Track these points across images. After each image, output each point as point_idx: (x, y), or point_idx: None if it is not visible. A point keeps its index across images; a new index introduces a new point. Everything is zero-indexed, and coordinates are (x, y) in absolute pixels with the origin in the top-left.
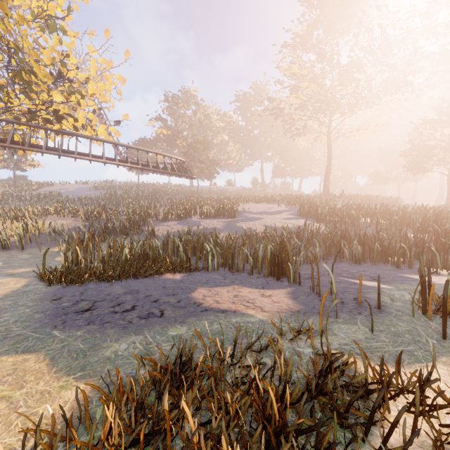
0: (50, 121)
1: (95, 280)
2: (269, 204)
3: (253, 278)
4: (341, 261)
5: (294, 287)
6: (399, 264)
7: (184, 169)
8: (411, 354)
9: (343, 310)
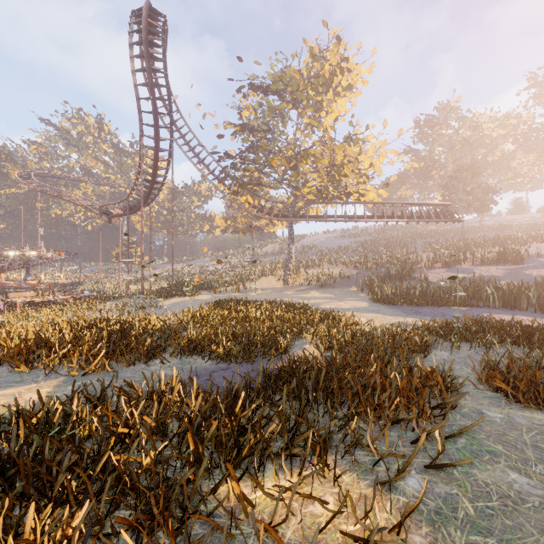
0: (341, 198)
1: (407, 305)
2: None
3: (535, 314)
4: None
5: None
6: None
7: (450, 213)
8: None
9: None
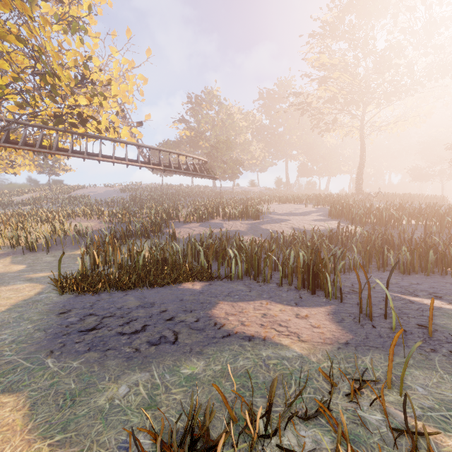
0: (75, 124)
1: (108, 289)
2: (295, 205)
3: (283, 291)
4: (385, 270)
5: (334, 305)
6: None
7: (206, 170)
8: None
9: (409, 344)
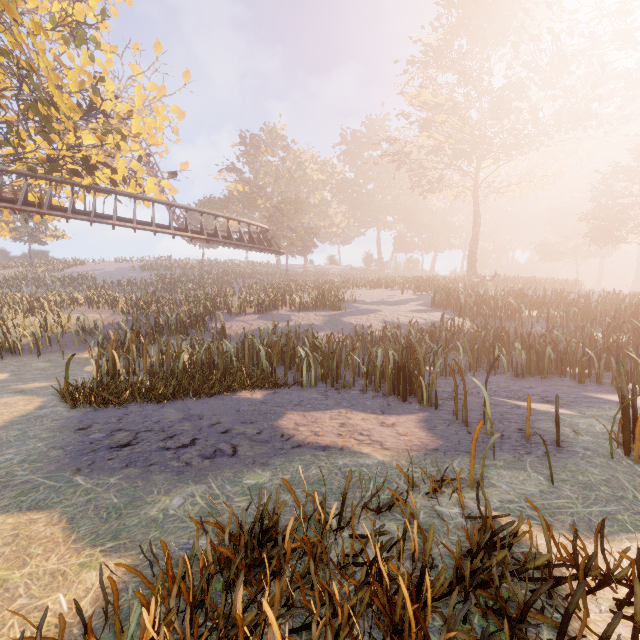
0: (78, 173)
1: (139, 401)
2: (389, 291)
3: (368, 398)
4: (496, 373)
5: (428, 412)
6: (583, 377)
7: (268, 241)
8: (613, 517)
9: (503, 447)
